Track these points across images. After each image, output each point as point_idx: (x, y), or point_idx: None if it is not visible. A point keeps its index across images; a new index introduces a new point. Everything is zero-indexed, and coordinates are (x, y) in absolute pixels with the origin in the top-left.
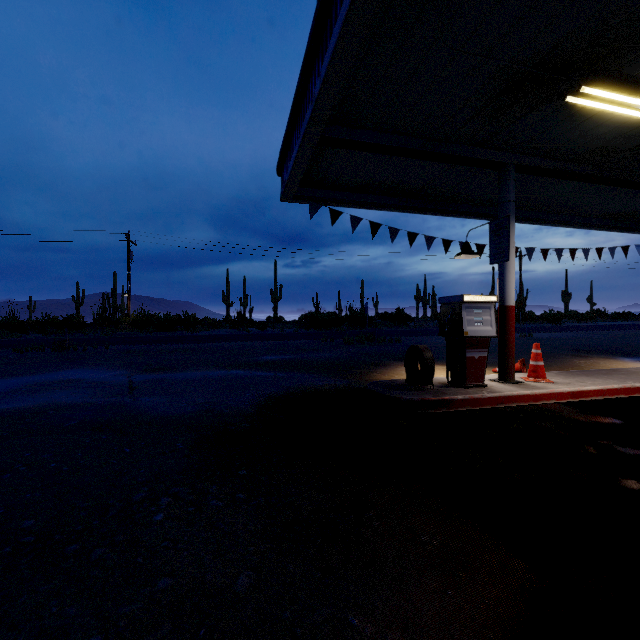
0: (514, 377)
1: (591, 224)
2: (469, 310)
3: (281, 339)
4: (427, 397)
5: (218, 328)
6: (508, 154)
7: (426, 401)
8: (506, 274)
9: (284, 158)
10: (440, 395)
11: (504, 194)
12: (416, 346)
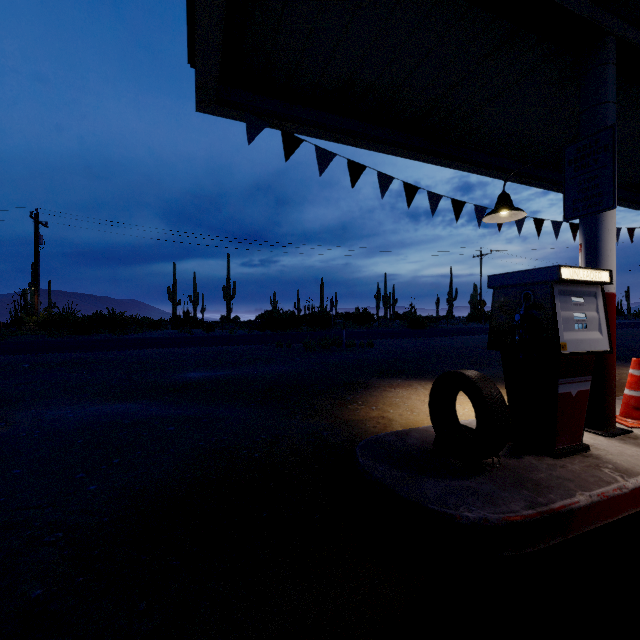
0: (615, 422)
1: (621, 197)
2: (565, 298)
3: (225, 344)
4: (519, 511)
5: (156, 329)
6: (608, 15)
7: (520, 525)
8: (602, 235)
9: (193, 9)
10: (538, 496)
11: (598, 90)
12: (463, 374)
